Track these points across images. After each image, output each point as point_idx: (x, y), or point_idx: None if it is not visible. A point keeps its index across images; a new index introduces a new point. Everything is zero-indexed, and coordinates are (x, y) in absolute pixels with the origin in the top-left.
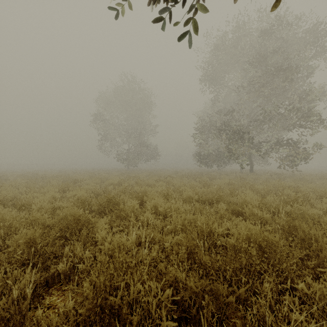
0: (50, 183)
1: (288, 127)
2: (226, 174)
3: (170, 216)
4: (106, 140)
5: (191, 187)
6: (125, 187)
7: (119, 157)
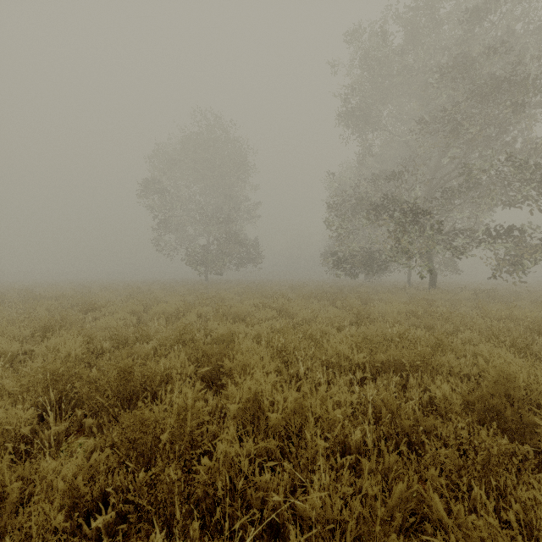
0: (34, 313)
1: (509, 203)
2: (388, 291)
3: (300, 430)
4: (167, 229)
5: (333, 323)
6: (184, 327)
7: (191, 260)
